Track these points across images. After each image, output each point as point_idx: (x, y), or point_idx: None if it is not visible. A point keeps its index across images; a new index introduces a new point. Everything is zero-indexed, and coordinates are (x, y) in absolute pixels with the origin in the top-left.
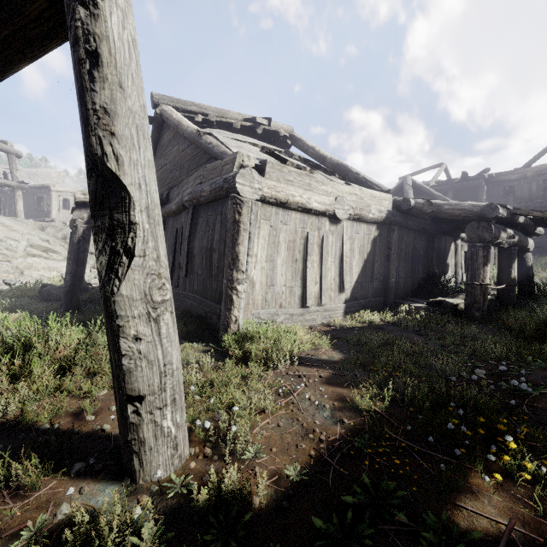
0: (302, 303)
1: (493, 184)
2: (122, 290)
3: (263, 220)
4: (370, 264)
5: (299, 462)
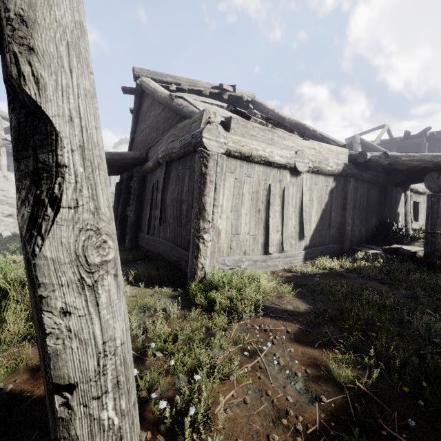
0: (265, 250)
1: (434, 141)
2: (45, 250)
3: (228, 173)
4: (327, 213)
5: None
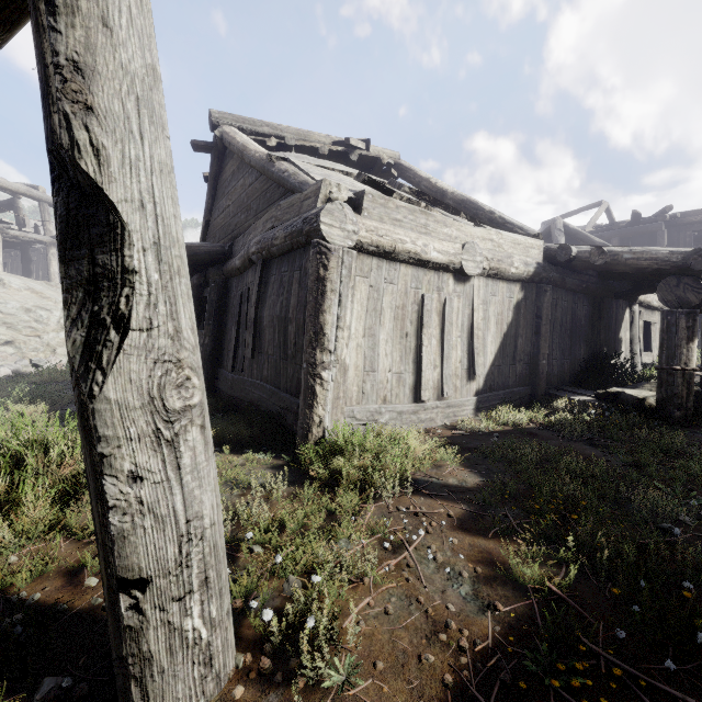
0: (416, 396)
1: (677, 227)
2: (107, 390)
3: (359, 278)
4: (511, 340)
5: (426, 698)
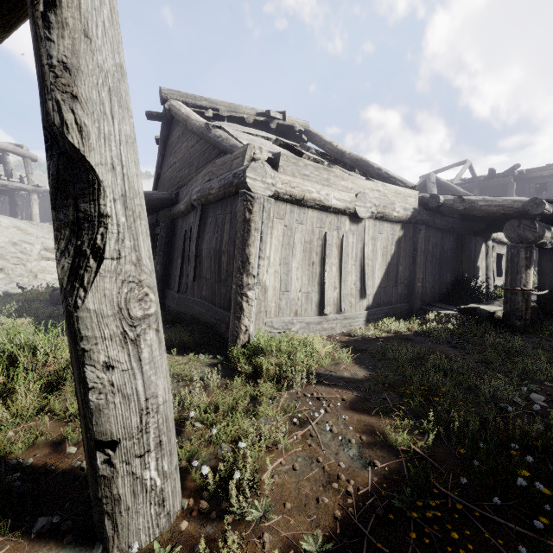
0: (320, 311)
1: (523, 181)
2: (88, 303)
3: (277, 219)
4: (394, 267)
5: (321, 527)
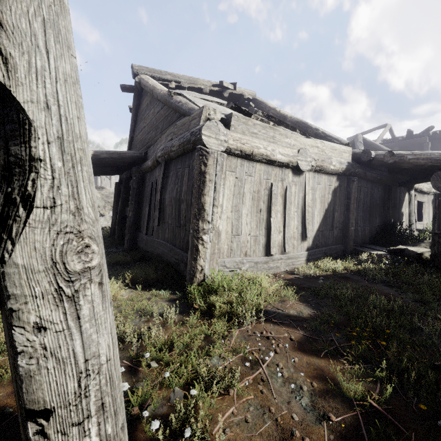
0: (267, 252)
1: (437, 140)
2: (15, 257)
3: (229, 172)
4: (330, 213)
5: None
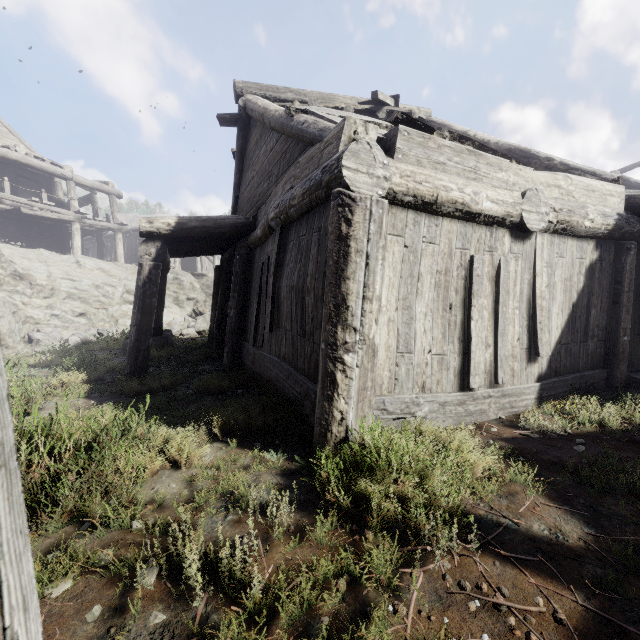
0: (462, 383)
1: None
2: None
3: (392, 236)
4: (582, 311)
5: None
